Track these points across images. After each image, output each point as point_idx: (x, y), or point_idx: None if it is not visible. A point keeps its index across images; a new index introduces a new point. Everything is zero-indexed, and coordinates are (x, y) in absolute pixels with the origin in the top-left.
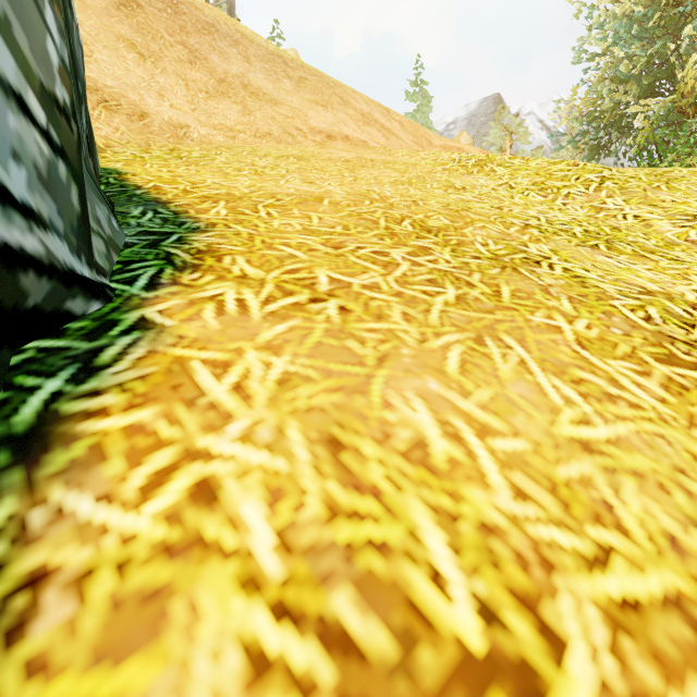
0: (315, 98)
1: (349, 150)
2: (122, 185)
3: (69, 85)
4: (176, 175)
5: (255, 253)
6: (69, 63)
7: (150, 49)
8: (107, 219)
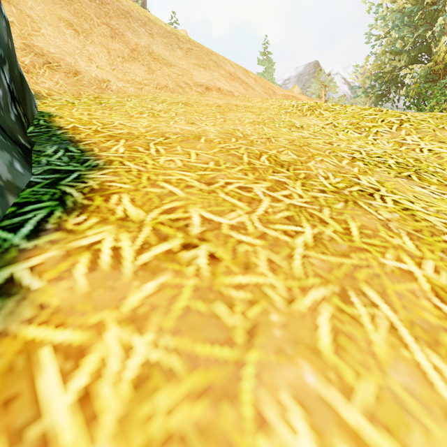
0: (198, 62)
1: (220, 98)
2: (48, 126)
3: None
4: (93, 118)
5: (140, 190)
6: None
7: (83, 27)
8: (7, 164)
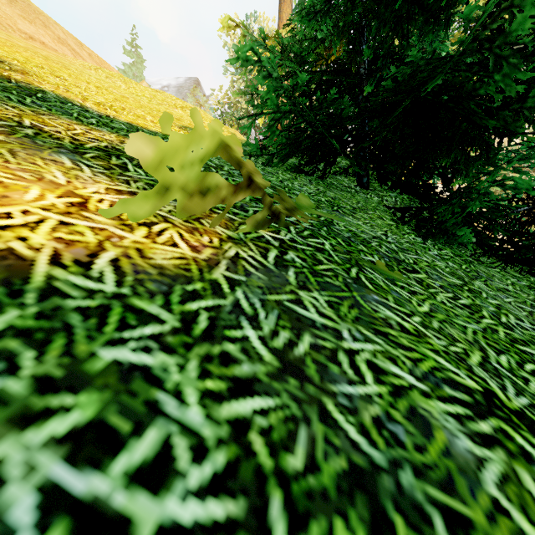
0: (23, 15)
1: (41, 47)
2: None
3: None
4: None
5: None
6: None
7: None
8: None
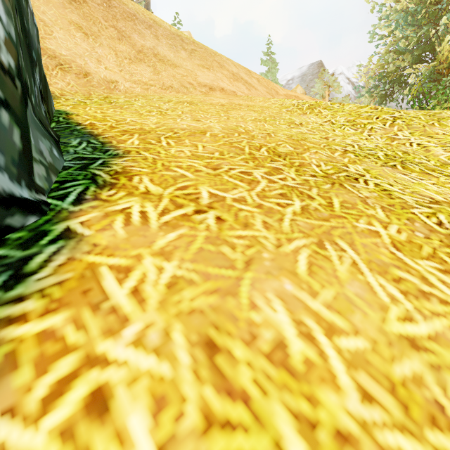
0: (201, 63)
1: (224, 98)
2: (68, 123)
3: (14, 53)
4: (106, 115)
5: (156, 173)
6: (16, 37)
7: (92, 30)
8: (49, 150)
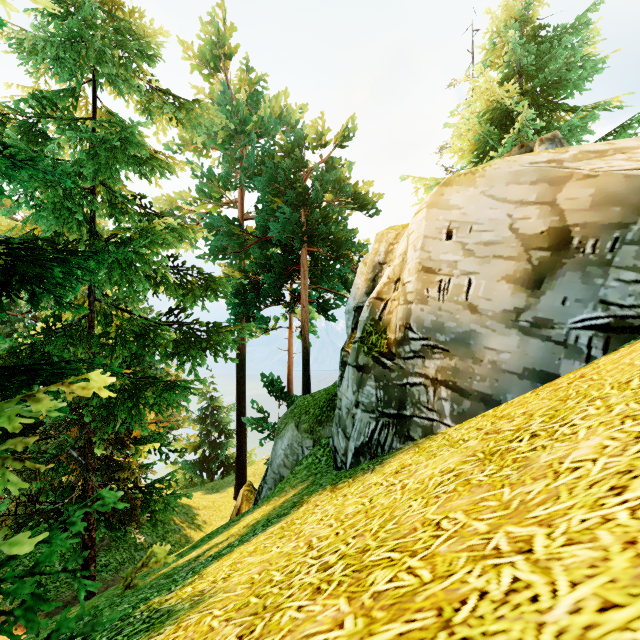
0: None
1: None
2: None
3: None
4: None
5: None
6: None
7: None
8: None
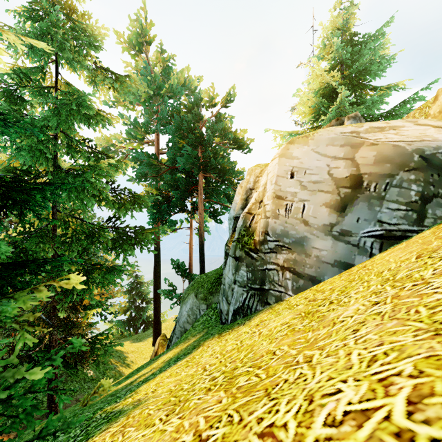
0: None
1: None
2: None
3: (419, 194)
4: None
5: None
6: (424, 187)
7: None
8: None
